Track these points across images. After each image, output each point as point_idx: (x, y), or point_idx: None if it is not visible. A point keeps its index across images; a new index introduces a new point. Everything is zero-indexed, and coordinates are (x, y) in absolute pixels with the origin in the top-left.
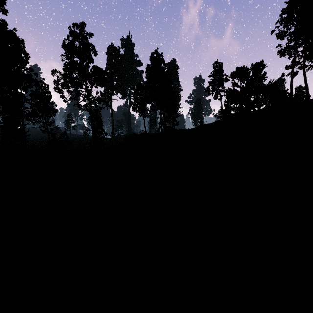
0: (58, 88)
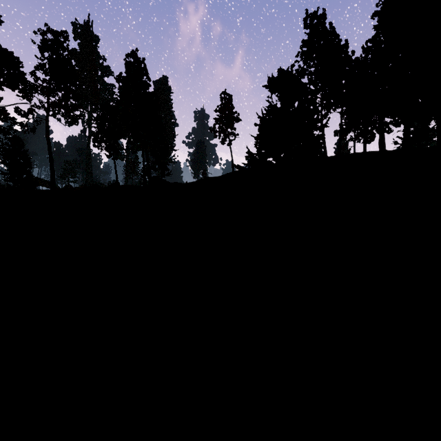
0: None
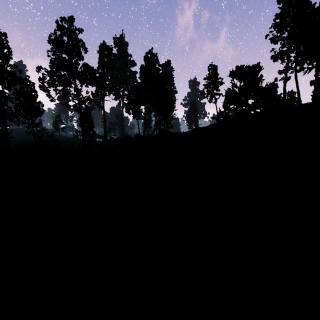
0: (44, 86)
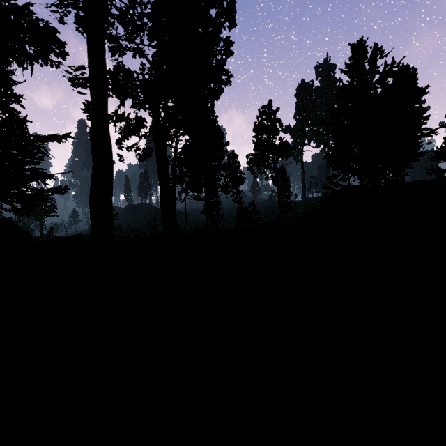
0: (250, 167)
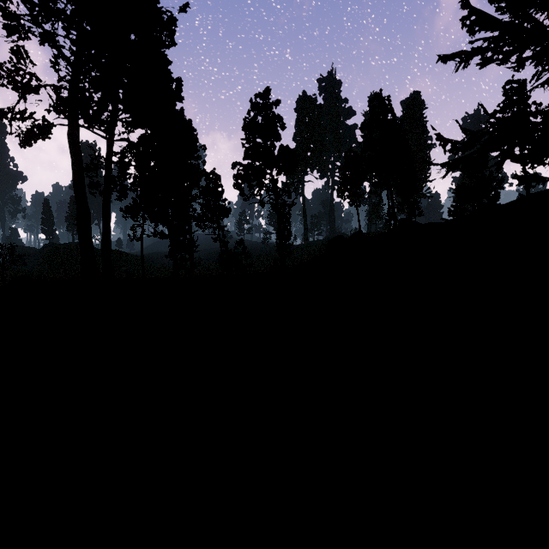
0: (238, 184)
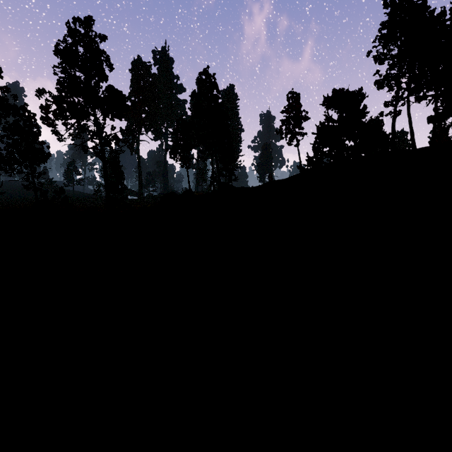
0: (48, 118)
